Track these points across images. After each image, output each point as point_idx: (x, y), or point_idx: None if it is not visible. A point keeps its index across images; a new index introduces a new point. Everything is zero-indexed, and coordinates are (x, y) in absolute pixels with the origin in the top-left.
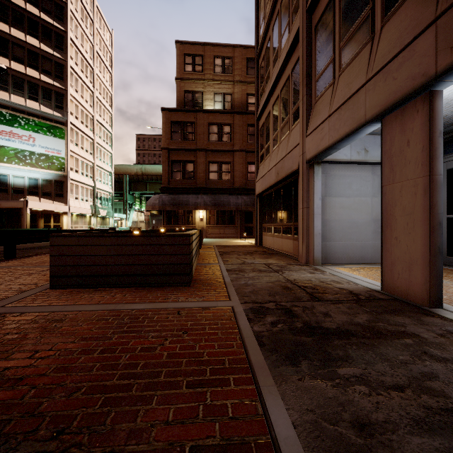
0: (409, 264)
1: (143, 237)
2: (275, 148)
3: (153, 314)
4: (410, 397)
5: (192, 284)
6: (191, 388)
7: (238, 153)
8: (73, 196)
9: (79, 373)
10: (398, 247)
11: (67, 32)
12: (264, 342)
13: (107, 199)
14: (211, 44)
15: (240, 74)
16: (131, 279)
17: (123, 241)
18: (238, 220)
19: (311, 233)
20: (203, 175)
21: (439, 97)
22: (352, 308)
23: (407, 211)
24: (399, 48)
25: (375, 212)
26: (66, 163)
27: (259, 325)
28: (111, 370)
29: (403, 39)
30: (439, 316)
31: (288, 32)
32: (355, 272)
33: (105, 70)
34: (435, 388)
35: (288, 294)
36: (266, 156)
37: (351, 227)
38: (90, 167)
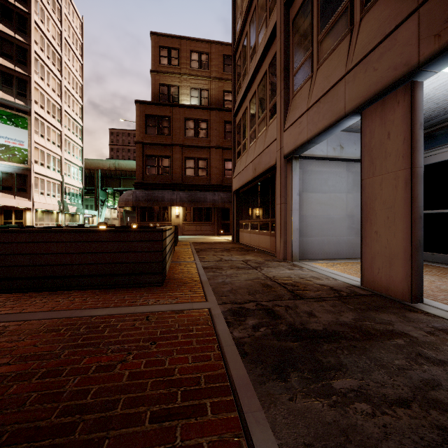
0: (389, 258)
1: (108, 232)
2: (252, 144)
3: (116, 321)
4: (419, 414)
5: (165, 284)
6: (156, 422)
7: (215, 149)
8: (38, 191)
9: (4, 410)
10: (378, 241)
11: (31, 14)
12: (246, 351)
13: (77, 195)
14: (188, 39)
15: (217, 71)
16: (94, 280)
17: (85, 237)
18: (214, 217)
19: (288, 229)
20: (179, 171)
21: (419, 88)
22: (335, 306)
23: (387, 205)
24: (380, 38)
25: (349, 208)
26: (30, 155)
27: (239, 330)
28: (50, 403)
29: (384, 29)
30: (422, 312)
31: (265, 26)
32: (333, 268)
33: (74, 59)
34: (442, 399)
35: (268, 293)
36: (243, 152)
37: (327, 223)
38: (57, 160)
